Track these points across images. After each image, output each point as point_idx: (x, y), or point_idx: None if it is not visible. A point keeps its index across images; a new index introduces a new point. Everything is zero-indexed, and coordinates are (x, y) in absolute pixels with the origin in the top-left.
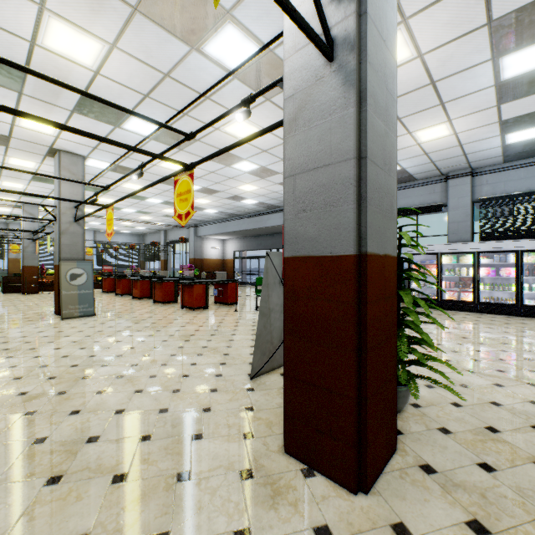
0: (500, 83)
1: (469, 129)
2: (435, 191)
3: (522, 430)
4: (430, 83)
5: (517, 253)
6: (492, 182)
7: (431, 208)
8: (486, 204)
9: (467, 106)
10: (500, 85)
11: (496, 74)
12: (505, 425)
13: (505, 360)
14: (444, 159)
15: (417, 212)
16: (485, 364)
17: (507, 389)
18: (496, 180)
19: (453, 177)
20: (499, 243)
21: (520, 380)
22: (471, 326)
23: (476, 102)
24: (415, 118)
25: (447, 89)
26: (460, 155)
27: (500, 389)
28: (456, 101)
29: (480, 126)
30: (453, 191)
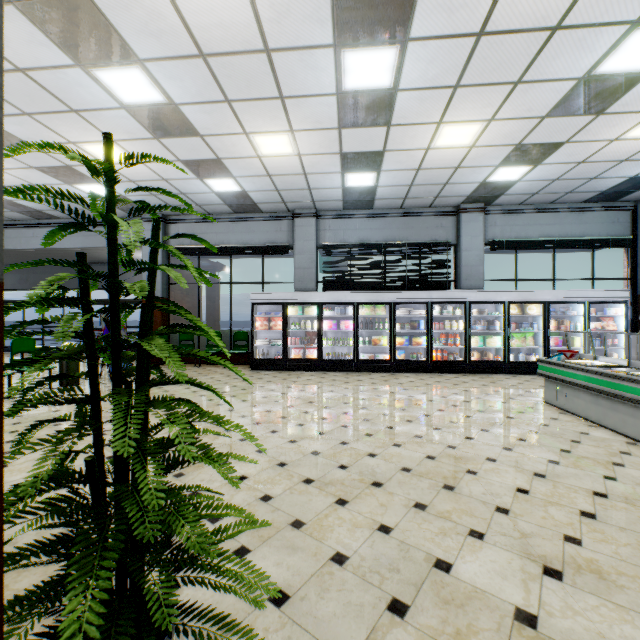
0: (342, 93)
1: (313, 154)
2: (282, 230)
3: (379, 630)
4: (264, 49)
5: (354, 305)
6: (334, 229)
7: (278, 249)
8: (330, 251)
9: (310, 116)
10: (342, 97)
11: (339, 77)
12: (355, 633)
13: (347, 443)
14: (290, 189)
15: (263, 252)
16: (327, 457)
17: (353, 509)
18: (338, 227)
19: (300, 216)
20: (340, 294)
21: (365, 480)
22: (314, 392)
23: (319, 113)
24: (250, 109)
25: (287, 74)
26: (305, 188)
27: (344, 511)
28: (297, 101)
29: (323, 153)
30: (300, 232)
